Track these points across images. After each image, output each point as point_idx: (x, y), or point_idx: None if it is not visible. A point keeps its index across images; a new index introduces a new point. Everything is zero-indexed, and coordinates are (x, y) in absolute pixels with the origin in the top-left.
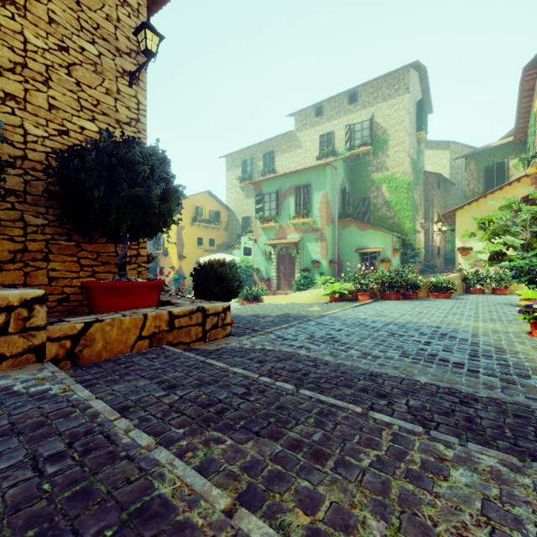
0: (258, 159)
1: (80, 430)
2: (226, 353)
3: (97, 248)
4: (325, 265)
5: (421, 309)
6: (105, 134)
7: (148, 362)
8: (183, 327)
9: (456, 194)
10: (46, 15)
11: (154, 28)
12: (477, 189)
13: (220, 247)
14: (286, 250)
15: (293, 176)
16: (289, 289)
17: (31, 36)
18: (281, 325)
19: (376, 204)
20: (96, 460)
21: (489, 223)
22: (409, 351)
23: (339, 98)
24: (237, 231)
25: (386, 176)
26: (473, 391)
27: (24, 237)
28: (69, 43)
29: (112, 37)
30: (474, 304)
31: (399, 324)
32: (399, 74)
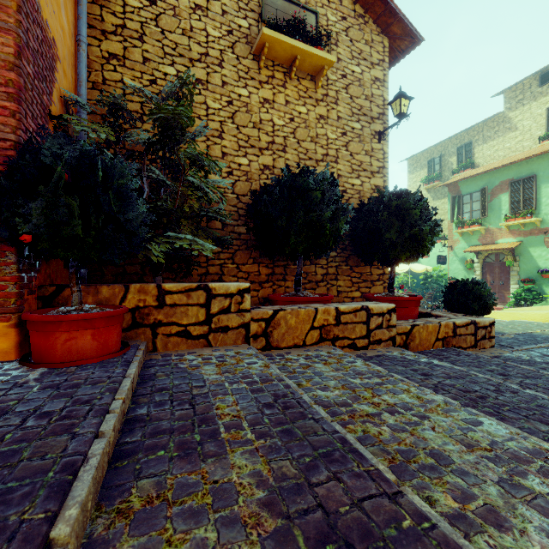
0: (449, 155)
1: (490, 383)
2: (510, 361)
3: (360, 270)
4: None
5: None
6: (386, 192)
7: (457, 356)
8: (461, 335)
9: None
10: (336, 116)
11: (405, 93)
12: None
13: None
14: (495, 257)
15: (506, 169)
16: (499, 302)
17: (329, 134)
18: (532, 343)
19: None
20: (525, 396)
21: None
22: None
23: None
24: None
25: None
26: None
27: (327, 265)
28: (346, 128)
29: (368, 110)
30: None
31: None
32: None
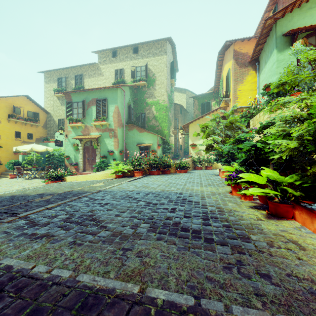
0: (71, 78)
1: None
2: None
3: None
4: (117, 154)
5: (171, 180)
6: None
7: None
8: None
9: (189, 117)
10: None
11: None
12: (198, 115)
13: (38, 140)
14: (90, 143)
15: (95, 92)
16: (92, 170)
17: None
18: (53, 203)
19: (149, 117)
20: None
21: (206, 128)
22: (157, 222)
23: (127, 48)
24: (54, 129)
25: (154, 101)
26: (215, 279)
27: None
28: None
29: None
30: (199, 175)
31: (156, 193)
32: (161, 42)
